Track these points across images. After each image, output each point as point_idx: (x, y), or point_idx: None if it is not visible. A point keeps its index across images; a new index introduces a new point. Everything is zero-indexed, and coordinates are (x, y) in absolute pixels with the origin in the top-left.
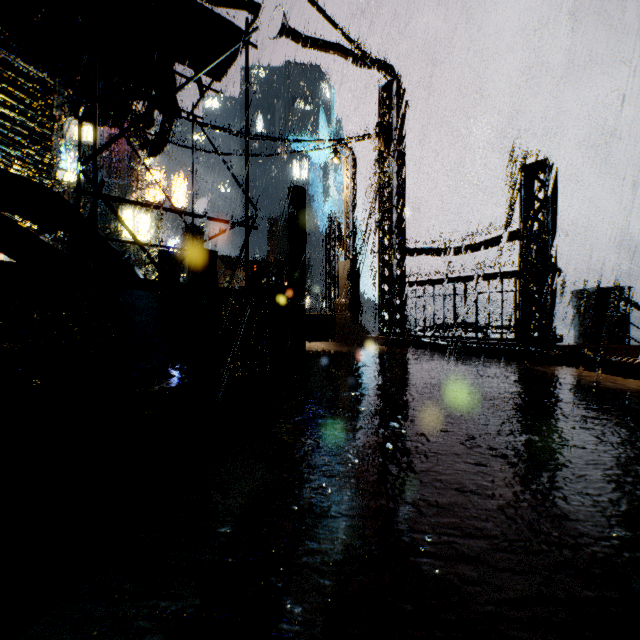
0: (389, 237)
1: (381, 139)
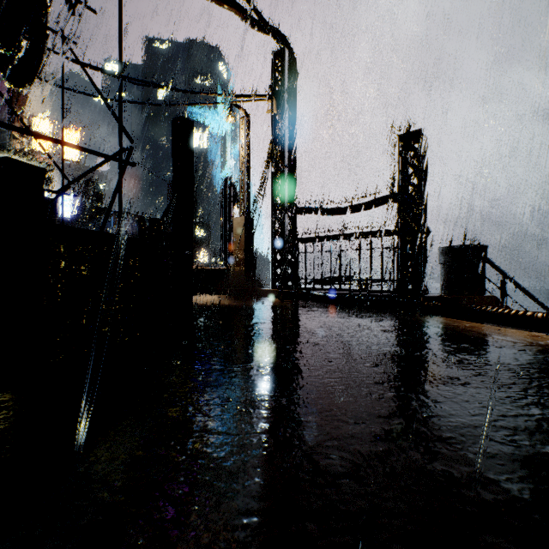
0: (281, 196)
1: (274, 102)
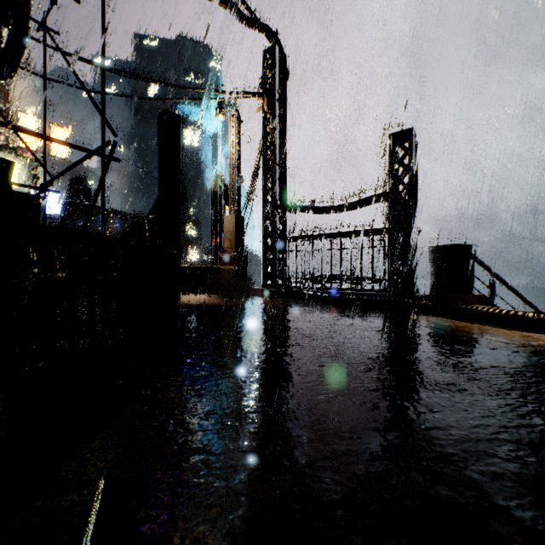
0: (272, 194)
1: (265, 100)
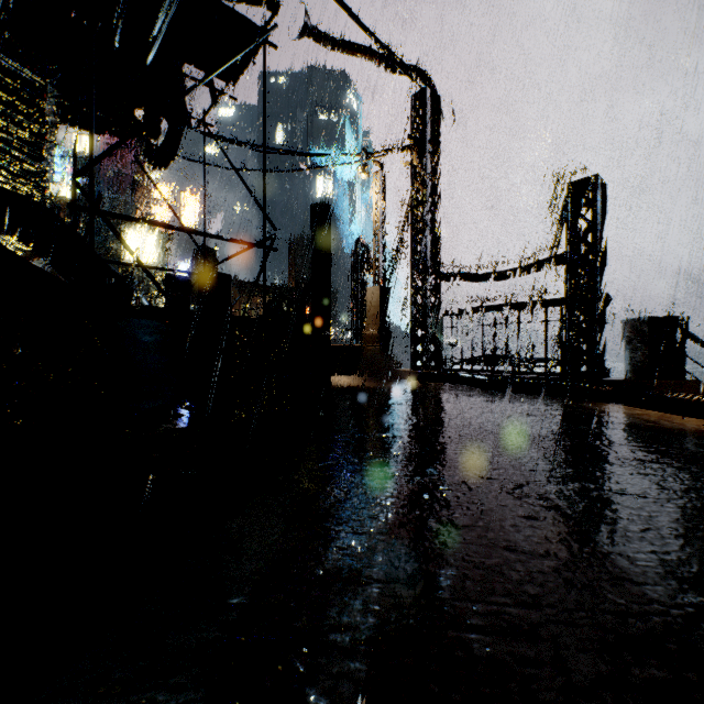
0: (423, 261)
1: (414, 152)
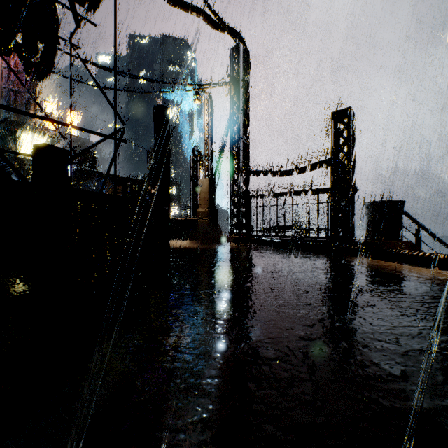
0: (238, 161)
1: (232, 87)
